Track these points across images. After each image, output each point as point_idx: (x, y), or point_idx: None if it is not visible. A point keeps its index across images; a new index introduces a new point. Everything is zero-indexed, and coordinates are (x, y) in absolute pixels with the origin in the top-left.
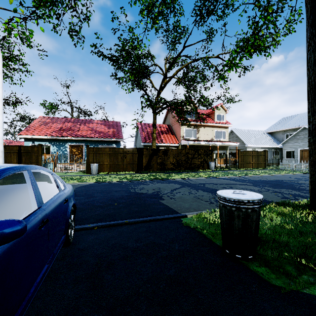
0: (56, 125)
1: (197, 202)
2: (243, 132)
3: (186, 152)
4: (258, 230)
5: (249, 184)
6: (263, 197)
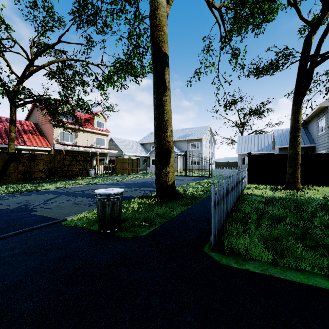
0: None
1: (77, 207)
2: (121, 141)
3: (61, 158)
4: (124, 215)
5: (123, 187)
6: (132, 195)
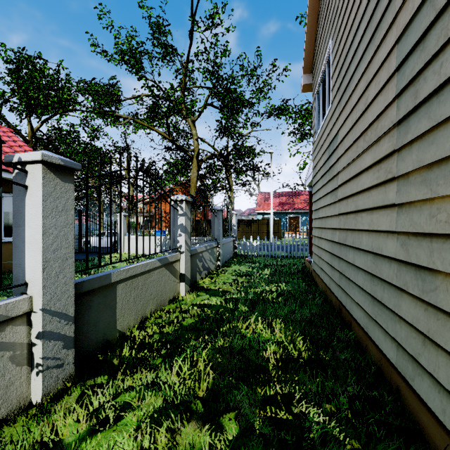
0: (274, 200)
1: None
2: None
3: None
4: None
5: None
6: None
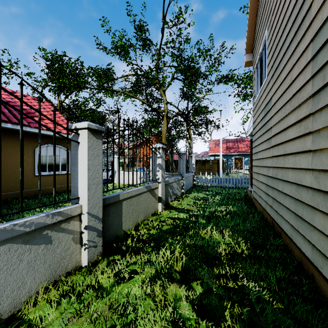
0: (223, 145)
1: None
2: None
3: None
4: None
5: None
6: None
